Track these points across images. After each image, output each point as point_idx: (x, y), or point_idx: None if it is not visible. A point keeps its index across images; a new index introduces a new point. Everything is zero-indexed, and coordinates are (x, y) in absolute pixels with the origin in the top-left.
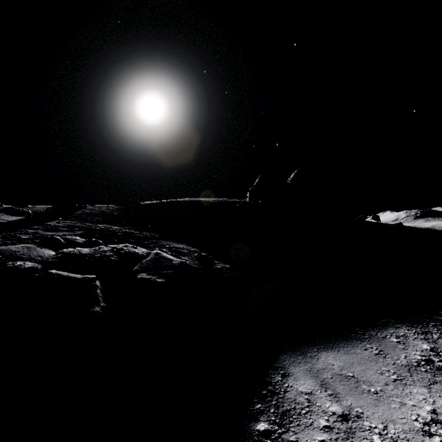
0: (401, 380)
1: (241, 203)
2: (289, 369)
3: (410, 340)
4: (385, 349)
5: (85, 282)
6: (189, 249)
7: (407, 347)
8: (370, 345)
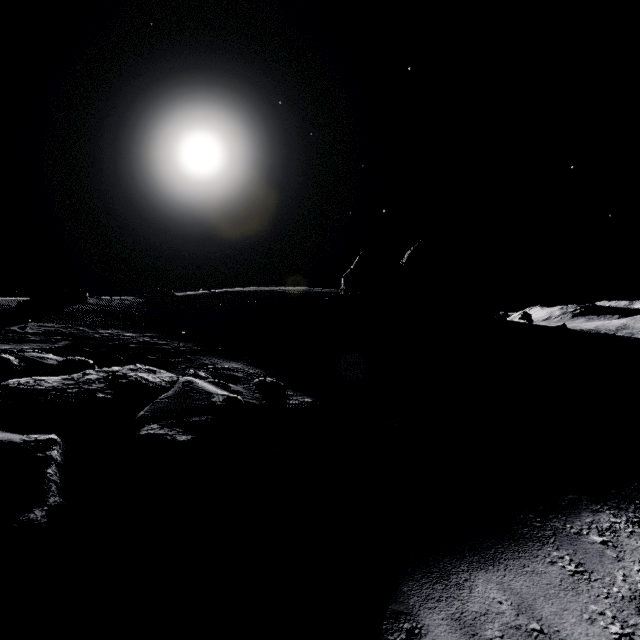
0: (631, 637)
1: (332, 295)
2: (419, 617)
3: (623, 537)
4: (586, 561)
5: (28, 451)
6: (247, 371)
7: (622, 553)
8: (558, 553)
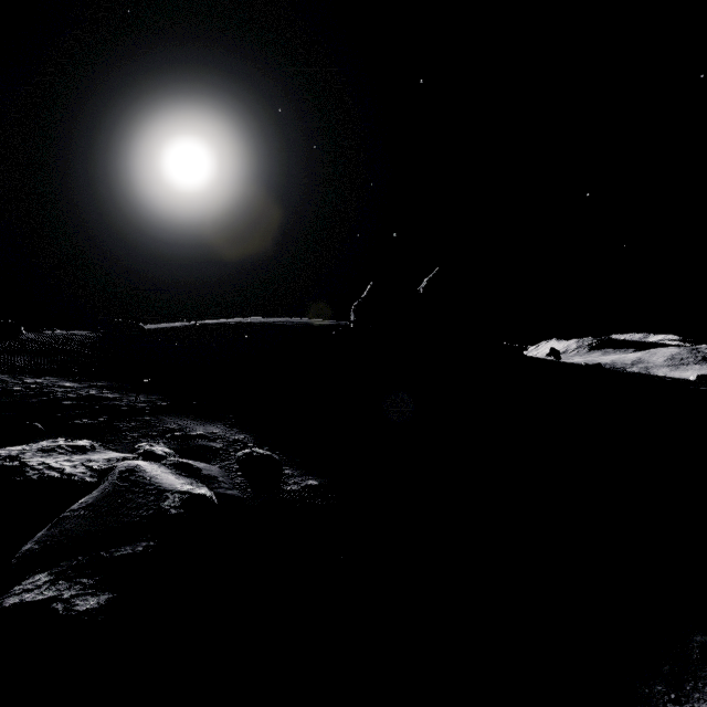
0: None
1: (340, 329)
2: None
3: None
4: None
5: None
6: (228, 438)
7: None
8: None
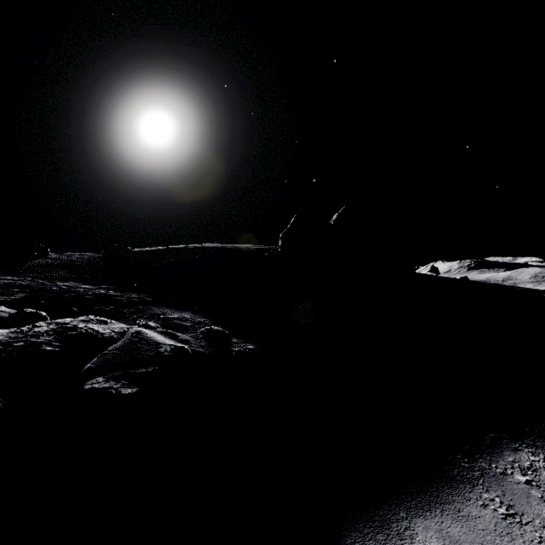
0: None
1: (271, 251)
2: None
3: (544, 476)
4: (515, 503)
5: None
6: (195, 320)
7: None
8: (489, 494)
